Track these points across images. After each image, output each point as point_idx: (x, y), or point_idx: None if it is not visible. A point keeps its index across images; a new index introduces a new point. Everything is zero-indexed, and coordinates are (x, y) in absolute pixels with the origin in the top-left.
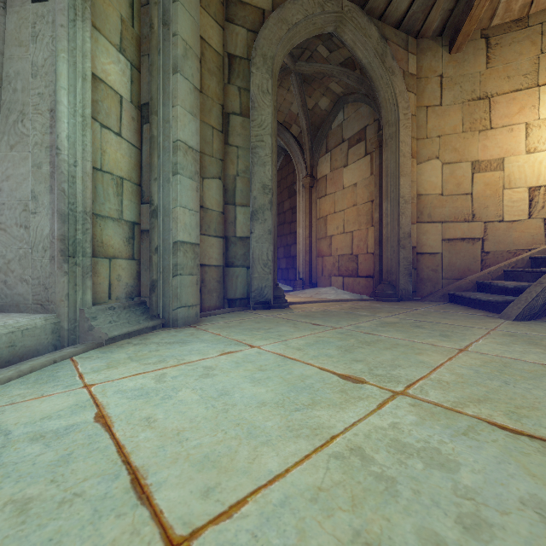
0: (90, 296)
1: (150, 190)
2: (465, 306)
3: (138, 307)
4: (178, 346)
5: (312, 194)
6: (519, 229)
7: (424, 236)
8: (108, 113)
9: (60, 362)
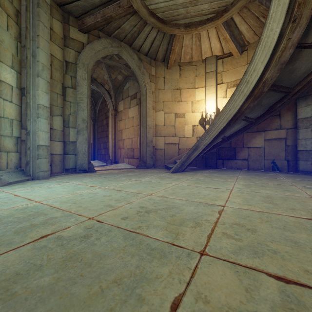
0: None
1: (26, 124)
2: (167, 169)
3: (20, 172)
4: (39, 184)
5: (116, 119)
6: (189, 140)
7: (158, 142)
8: (6, 94)
9: None
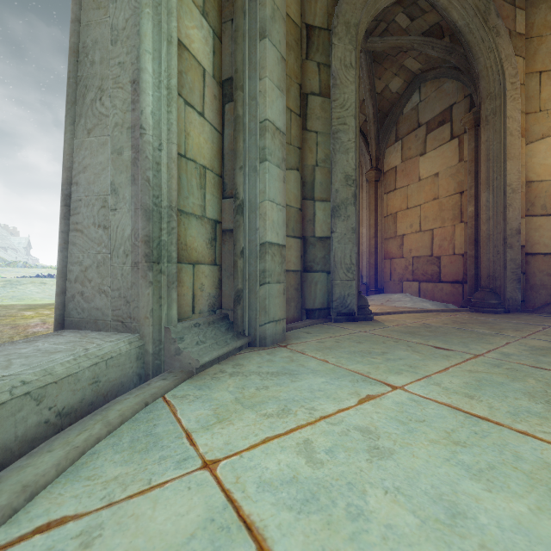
0: (175, 311)
1: (235, 181)
2: None
3: (222, 322)
4: (289, 381)
5: (378, 189)
6: None
7: (536, 233)
8: (192, 88)
9: (152, 403)
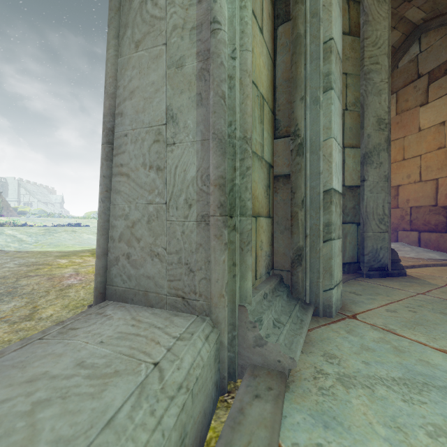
0: (250, 282)
1: (294, 115)
2: None
3: (280, 287)
4: None
5: None
6: None
7: None
8: None
9: None
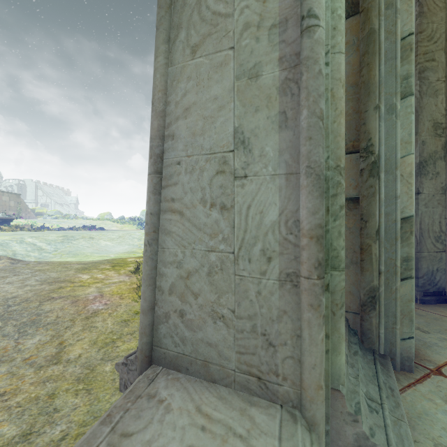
0: (343, 356)
1: (366, 128)
2: None
3: (349, 335)
4: None
5: None
6: None
7: None
8: None
9: None
